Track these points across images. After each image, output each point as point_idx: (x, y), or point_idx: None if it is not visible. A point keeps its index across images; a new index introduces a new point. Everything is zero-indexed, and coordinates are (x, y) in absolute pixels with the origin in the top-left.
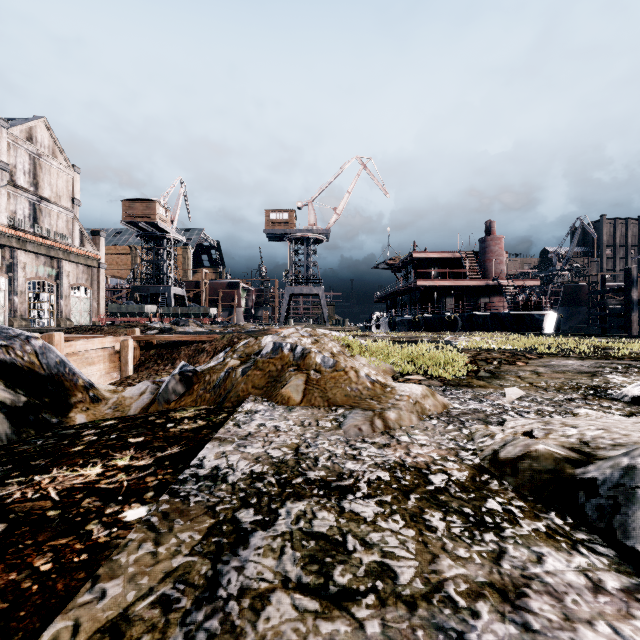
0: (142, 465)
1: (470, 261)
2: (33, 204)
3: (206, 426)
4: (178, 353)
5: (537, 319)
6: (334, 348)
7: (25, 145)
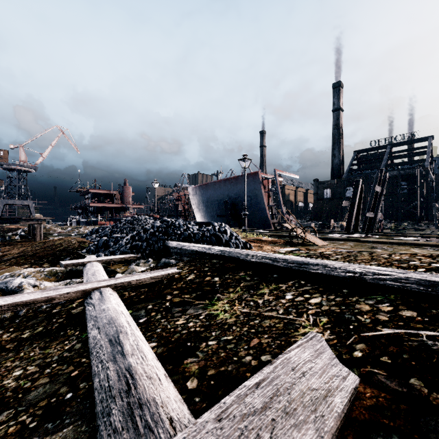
0: None
1: (117, 195)
2: None
3: None
4: None
5: None
6: (49, 227)
7: None
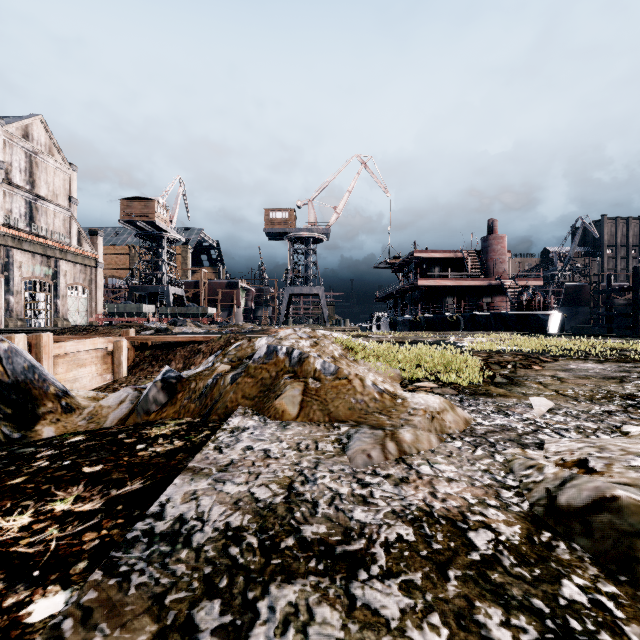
0: (86, 511)
1: (472, 260)
2: (29, 202)
3: (183, 448)
4: (173, 354)
5: (541, 319)
6: (335, 351)
7: (21, 143)
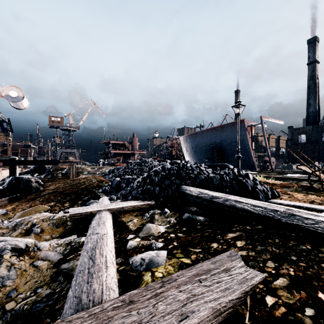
0: None
1: (128, 145)
2: None
3: None
4: None
5: None
6: (83, 167)
7: None
